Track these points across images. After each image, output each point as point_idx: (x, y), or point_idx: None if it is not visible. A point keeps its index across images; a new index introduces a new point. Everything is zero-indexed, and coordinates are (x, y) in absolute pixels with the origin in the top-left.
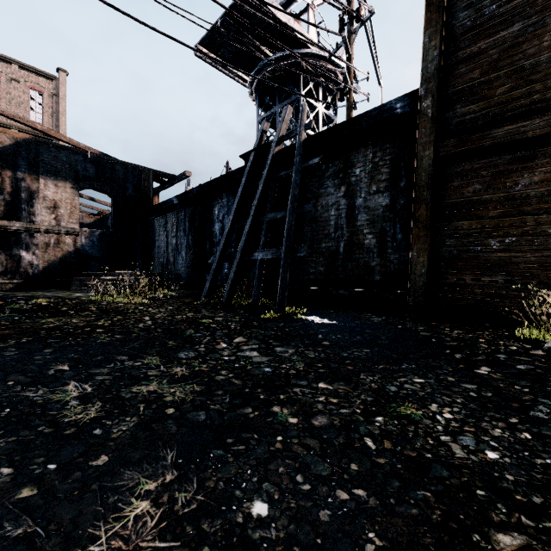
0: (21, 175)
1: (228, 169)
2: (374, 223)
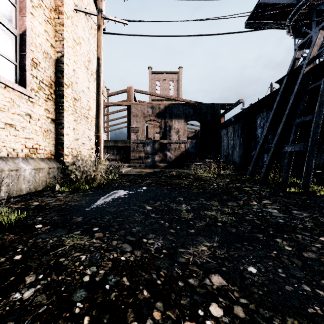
0: (166, 120)
1: (272, 88)
2: None
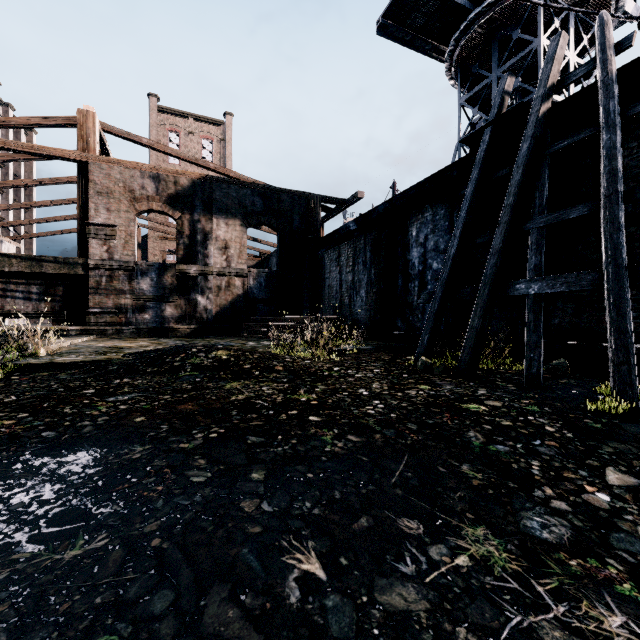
0: (197, 216)
1: (395, 190)
2: None
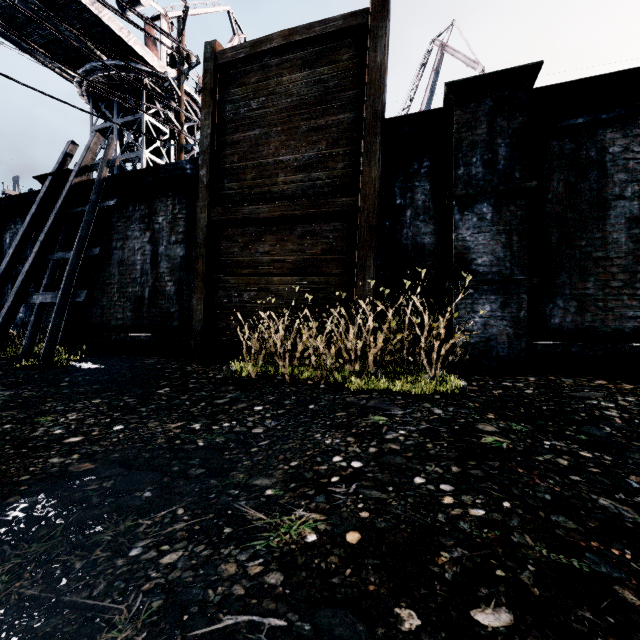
0: None
1: None
2: (174, 271)
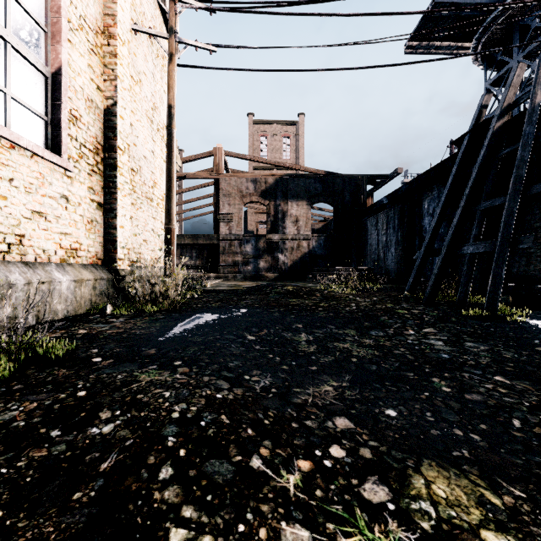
0: (278, 202)
1: (452, 148)
2: None
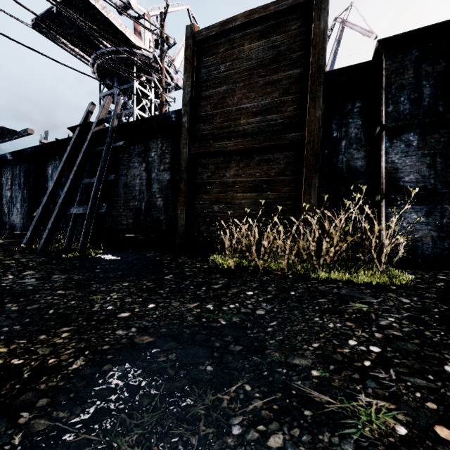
0: None
1: None
2: (162, 191)
